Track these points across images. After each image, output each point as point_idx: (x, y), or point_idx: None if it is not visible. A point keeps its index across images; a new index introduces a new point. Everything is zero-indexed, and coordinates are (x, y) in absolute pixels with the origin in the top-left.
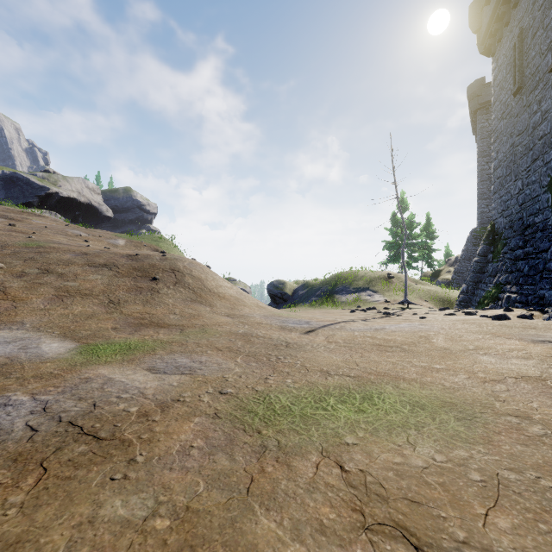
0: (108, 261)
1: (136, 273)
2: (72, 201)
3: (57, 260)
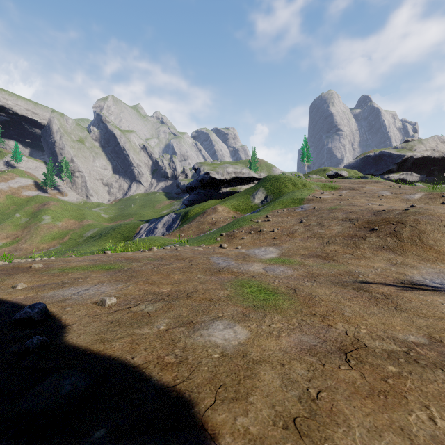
0: (356, 217)
1: (364, 225)
2: (426, 159)
3: (330, 217)
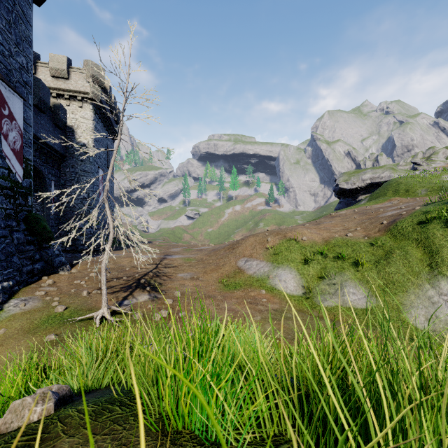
0: None
1: None
2: None
3: None
